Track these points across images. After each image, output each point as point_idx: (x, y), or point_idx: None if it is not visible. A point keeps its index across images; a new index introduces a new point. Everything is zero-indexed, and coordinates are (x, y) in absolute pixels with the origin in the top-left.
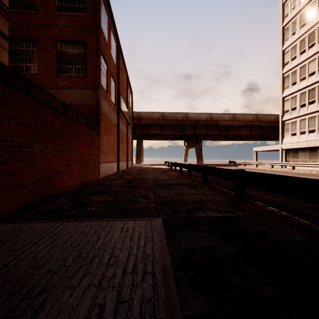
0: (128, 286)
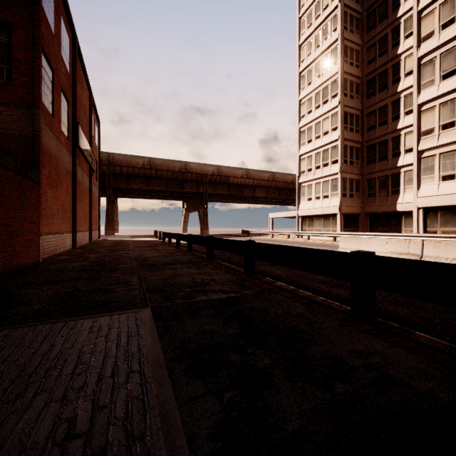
0: (108, 391)
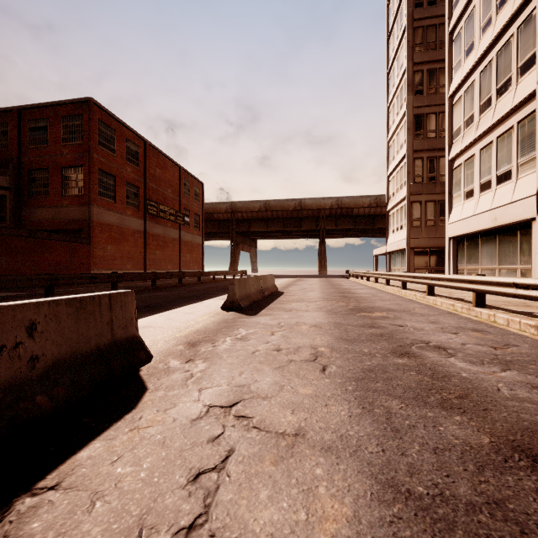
0: None
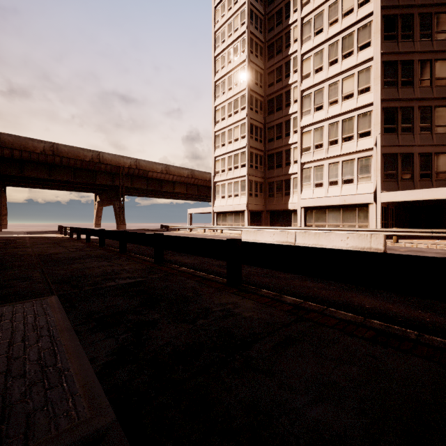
0: (20, 350)
